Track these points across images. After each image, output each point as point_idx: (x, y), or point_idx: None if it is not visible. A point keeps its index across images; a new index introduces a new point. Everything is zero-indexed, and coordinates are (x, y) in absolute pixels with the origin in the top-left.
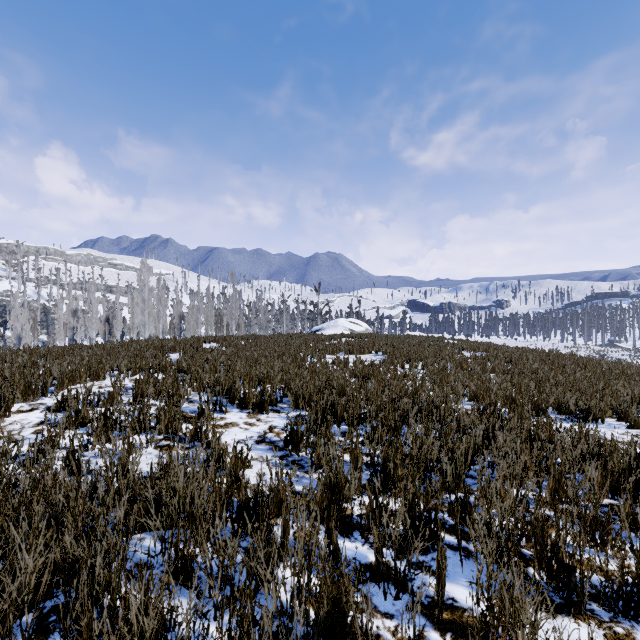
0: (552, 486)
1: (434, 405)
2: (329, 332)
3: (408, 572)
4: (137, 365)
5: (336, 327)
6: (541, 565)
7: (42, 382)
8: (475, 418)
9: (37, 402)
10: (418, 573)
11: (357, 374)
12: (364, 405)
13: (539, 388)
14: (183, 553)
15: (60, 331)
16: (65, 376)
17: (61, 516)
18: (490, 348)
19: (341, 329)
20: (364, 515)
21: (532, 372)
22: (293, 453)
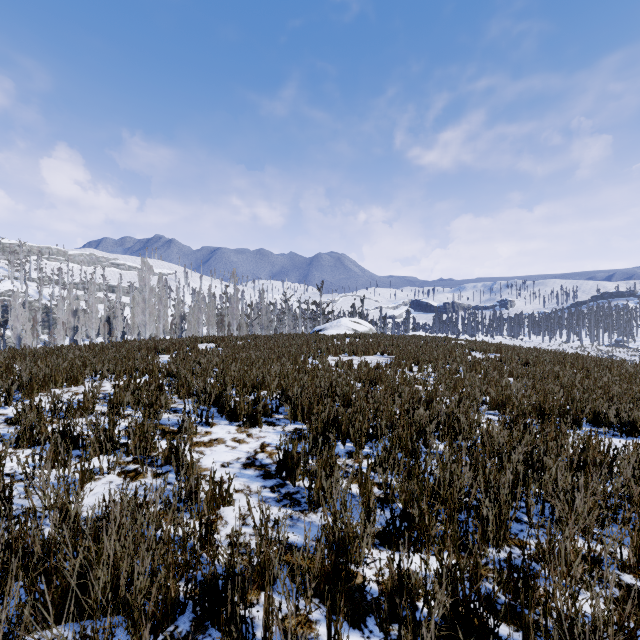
0: (636, 543)
1: (455, 418)
2: (332, 332)
3: None
4: (122, 368)
5: (339, 327)
6: None
7: (4, 389)
8: (505, 434)
9: None
10: None
11: (362, 378)
12: (373, 418)
13: (567, 395)
14: None
15: (60, 331)
16: (35, 382)
17: None
18: (502, 349)
19: (344, 329)
20: (381, 586)
21: (555, 376)
22: (287, 482)
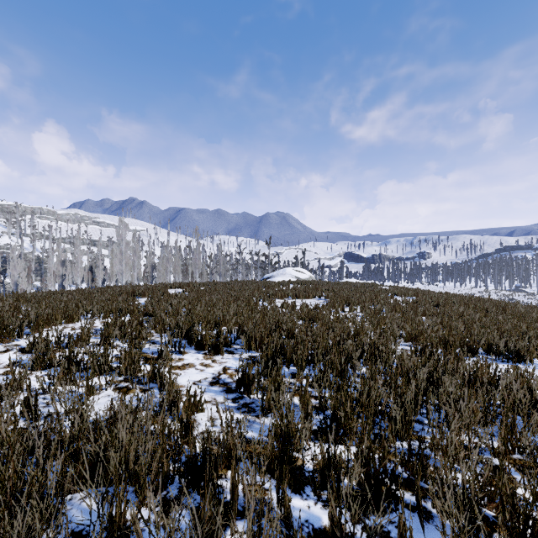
0: (504, 436)
1: (376, 347)
2: (278, 279)
3: None
4: (108, 309)
5: (284, 275)
6: (511, 535)
7: (17, 325)
8: (415, 360)
9: (12, 343)
10: None
11: (303, 317)
12: (311, 347)
13: (468, 330)
14: (118, 527)
15: (51, 278)
16: (41, 319)
17: None
18: (418, 293)
19: (288, 277)
20: (315, 466)
21: (459, 315)
22: (245, 395)
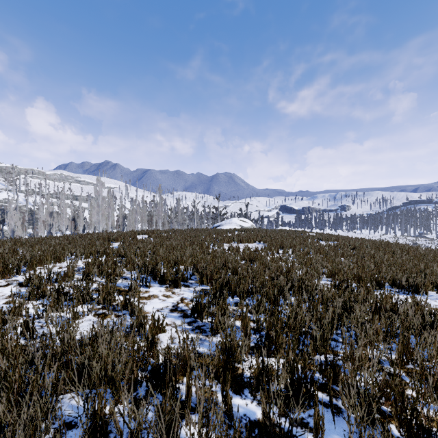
0: (400, 350)
1: (303, 282)
2: (226, 227)
3: (291, 433)
4: (88, 251)
5: (231, 224)
6: (401, 424)
7: (16, 264)
8: (334, 292)
9: (12, 279)
10: (300, 435)
11: (246, 257)
12: (251, 282)
13: (377, 268)
14: (100, 418)
15: (41, 226)
16: (34, 260)
17: (4, 381)
18: (339, 239)
19: (234, 225)
20: (252, 374)
21: (371, 256)
22: (198, 320)
